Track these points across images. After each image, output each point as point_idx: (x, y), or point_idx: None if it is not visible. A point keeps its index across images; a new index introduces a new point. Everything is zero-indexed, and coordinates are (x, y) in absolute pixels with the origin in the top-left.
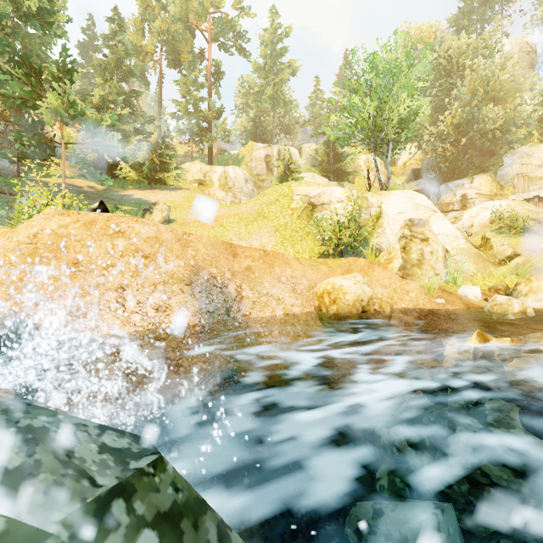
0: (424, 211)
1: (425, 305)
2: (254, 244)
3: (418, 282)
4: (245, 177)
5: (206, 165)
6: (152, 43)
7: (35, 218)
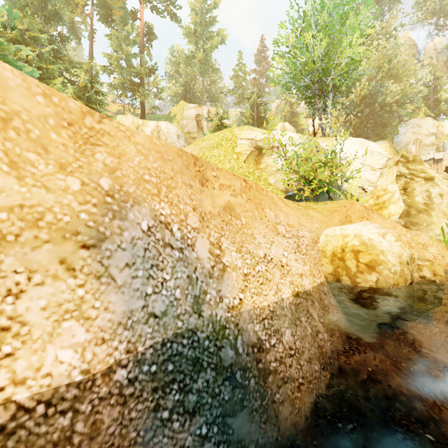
0: (380, 157)
1: None
2: None
3: (426, 232)
4: (177, 133)
5: (138, 119)
6: None
7: None
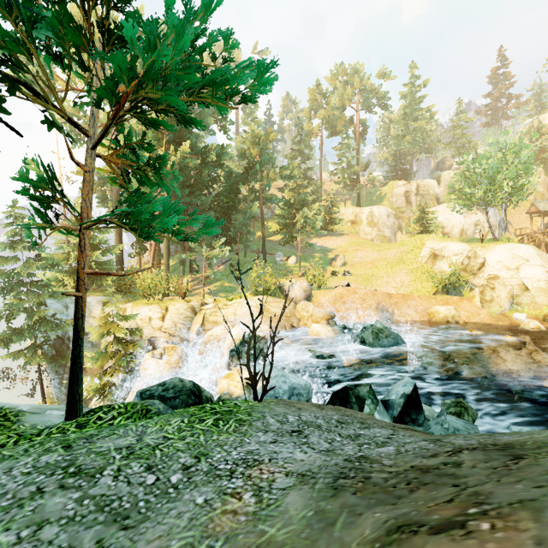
0: (518, 261)
1: (487, 321)
2: (397, 280)
3: (489, 309)
4: (387, 213)
5: (356, 208)
6: (317, 126)
7: (336, 289)
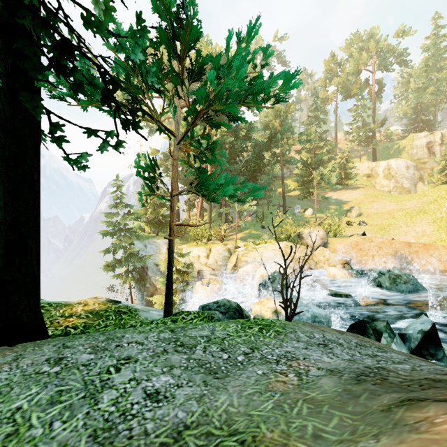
0: None
1: None
2: (417, 230)
3: None
4: (406, 165)
5: (372, 163)
6: (332, 93)
7: (351, 238)
